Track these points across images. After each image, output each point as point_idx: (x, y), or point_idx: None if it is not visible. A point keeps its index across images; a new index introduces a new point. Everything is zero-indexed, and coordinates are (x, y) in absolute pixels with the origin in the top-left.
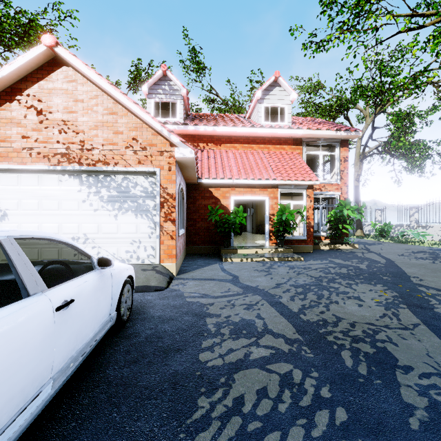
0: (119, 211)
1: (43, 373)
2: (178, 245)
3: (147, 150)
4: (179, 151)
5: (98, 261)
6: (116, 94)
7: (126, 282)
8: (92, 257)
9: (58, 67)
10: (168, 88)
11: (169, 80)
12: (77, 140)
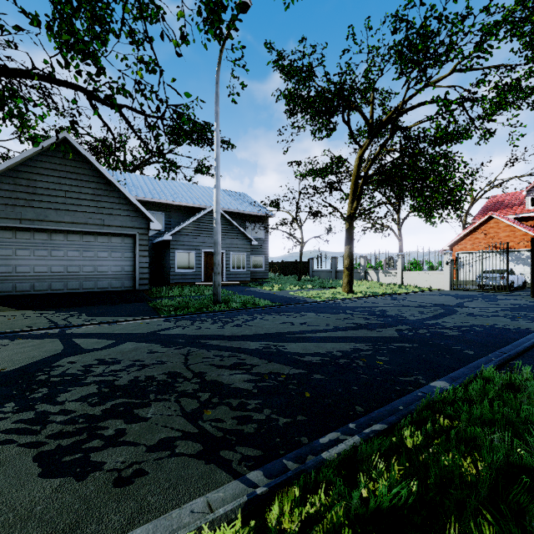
0: (515, 264)
1: (517, 283)
2: None
3: (529, 242)
4: None
5: (520, 274)
6: (515, 226)
7: (524, 280)
8: (519, 273)
9: (491, 219)
10: None
11: None
12: (498, 242)
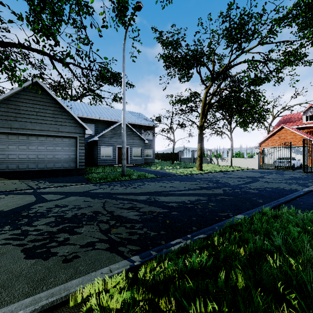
0: (296, 154)
1: (296, 165)
2: (312, 161)
3: None
4: (312, 142)
5: (298, 160)
6: (296, 132)
7: (301, 163)
8: (297, 159)
9: (282, 128)
10: (312, 110)
11: (312, 107)
12: (287, 141)
